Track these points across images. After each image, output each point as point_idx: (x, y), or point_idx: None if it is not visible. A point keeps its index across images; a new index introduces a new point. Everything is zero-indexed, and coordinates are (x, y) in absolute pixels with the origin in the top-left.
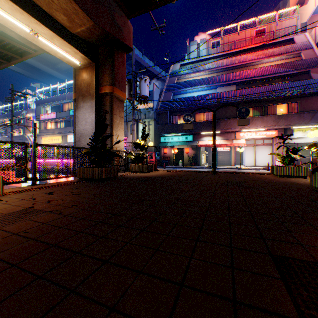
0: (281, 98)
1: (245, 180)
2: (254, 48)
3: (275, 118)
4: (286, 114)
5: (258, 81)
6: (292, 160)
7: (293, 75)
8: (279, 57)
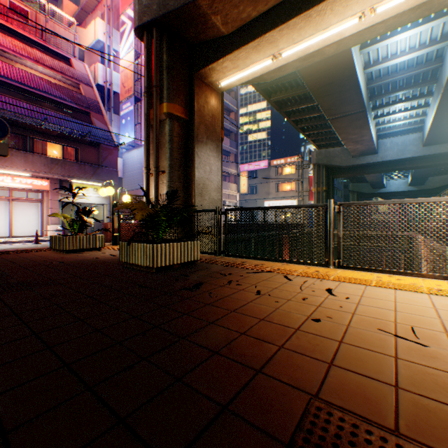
0: (58, 134)
1: (6, 268)
2: (8, 29)
3: (48, 160)
4: (65, 160)
5: (17, 90)
6: (86, 225)
7: (73, 110)
8: (54, 74)
